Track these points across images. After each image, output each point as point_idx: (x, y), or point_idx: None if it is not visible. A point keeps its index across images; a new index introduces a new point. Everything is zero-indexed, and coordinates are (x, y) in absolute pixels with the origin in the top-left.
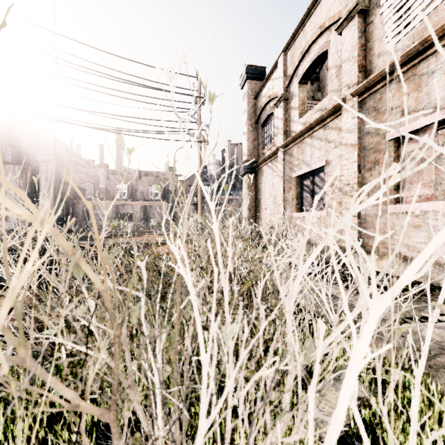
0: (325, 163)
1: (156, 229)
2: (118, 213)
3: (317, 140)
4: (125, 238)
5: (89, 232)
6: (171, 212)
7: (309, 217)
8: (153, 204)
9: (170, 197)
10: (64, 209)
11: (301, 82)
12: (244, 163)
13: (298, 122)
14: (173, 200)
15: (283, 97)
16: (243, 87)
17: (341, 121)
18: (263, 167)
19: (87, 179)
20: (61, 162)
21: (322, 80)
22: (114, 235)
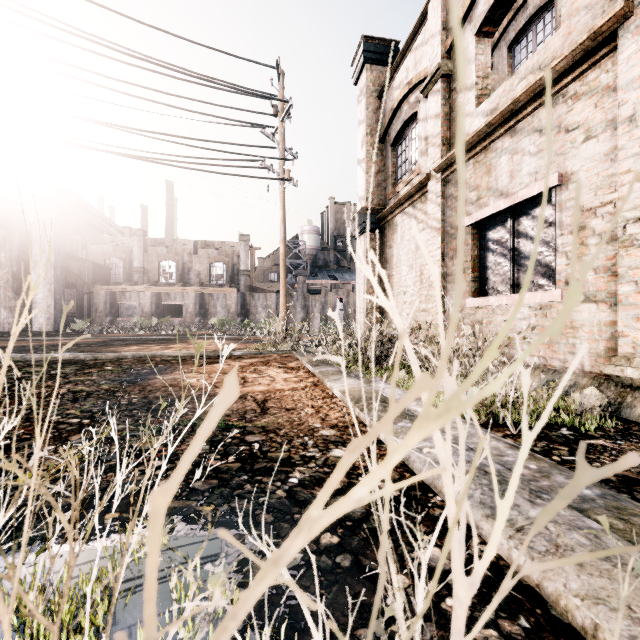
0: (558, 179)
1: (217, 331)
2: (160, 305)
3: (530, 136)
4: (152, 347)
5: (107, 335)
6: (242, 303)
7: (506, 307)
8: (214, 291)
9: (241, 280)
10: (74, 299)
11: (481, 31)
12: (360, 212)
13: (476, 114)
14: (246, 285)
15: (441, 71)
16: (357, 81)
17: (608, 69)
18: (395, 217)
19: (114, 252)
20: (67, 224)
21: (498, 67)
22: (141, 340)
